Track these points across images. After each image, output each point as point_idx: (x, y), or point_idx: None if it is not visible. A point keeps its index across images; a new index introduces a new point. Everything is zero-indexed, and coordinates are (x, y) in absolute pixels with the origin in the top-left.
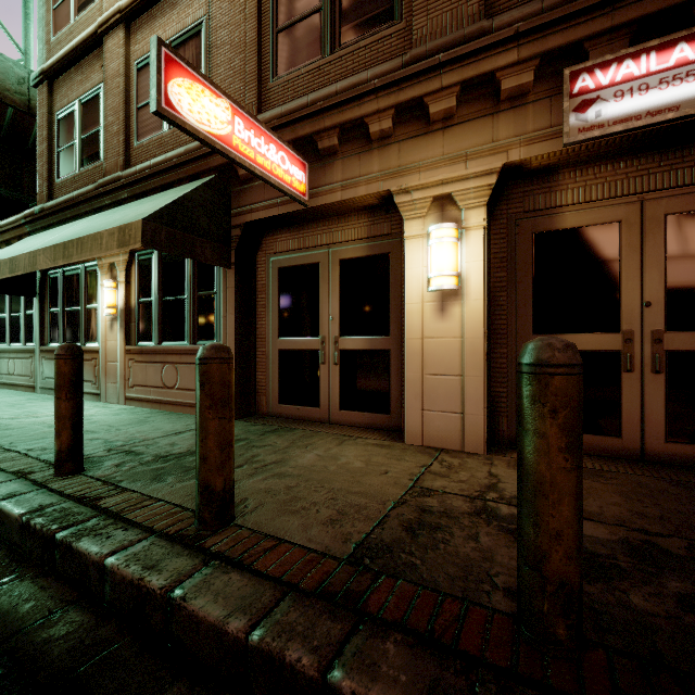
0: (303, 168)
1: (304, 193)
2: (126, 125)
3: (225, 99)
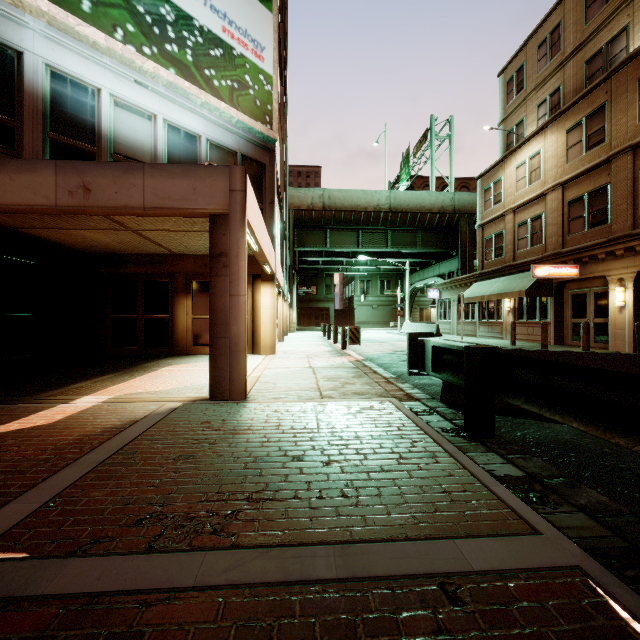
0: (576, 268)
1: (577, 275)
2: (513, 246)
3: (547, 266)
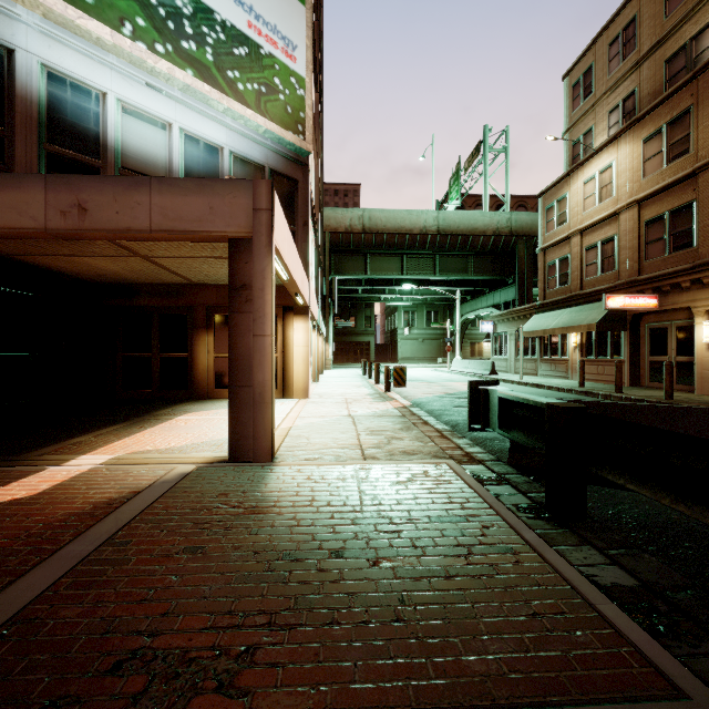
0: (655, 298)
1: (656, 307)
2: (581, 272)
3: (622, 295)
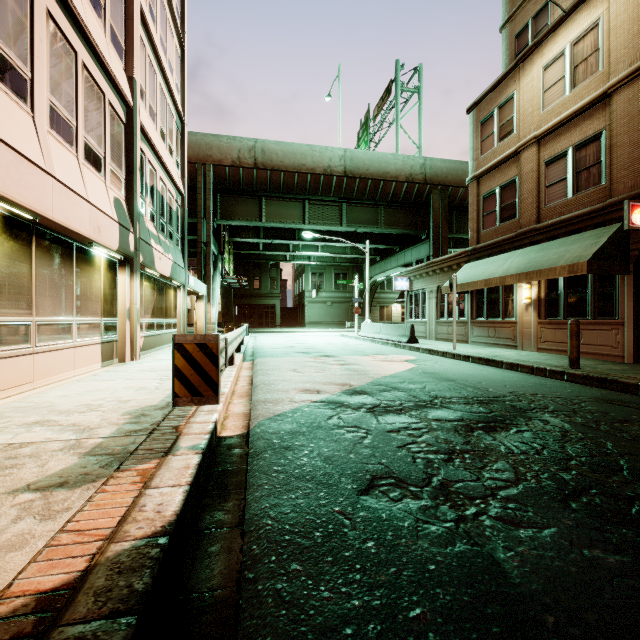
0: None
1: None
2: (537, 198)
3: None
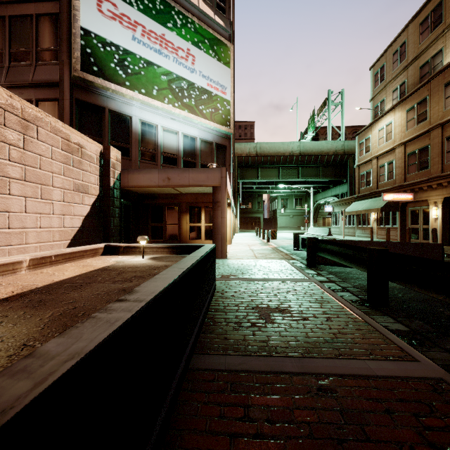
0: (411, 195)
1: (411, 199)
2: (377, 179)
3: (392, 194)
